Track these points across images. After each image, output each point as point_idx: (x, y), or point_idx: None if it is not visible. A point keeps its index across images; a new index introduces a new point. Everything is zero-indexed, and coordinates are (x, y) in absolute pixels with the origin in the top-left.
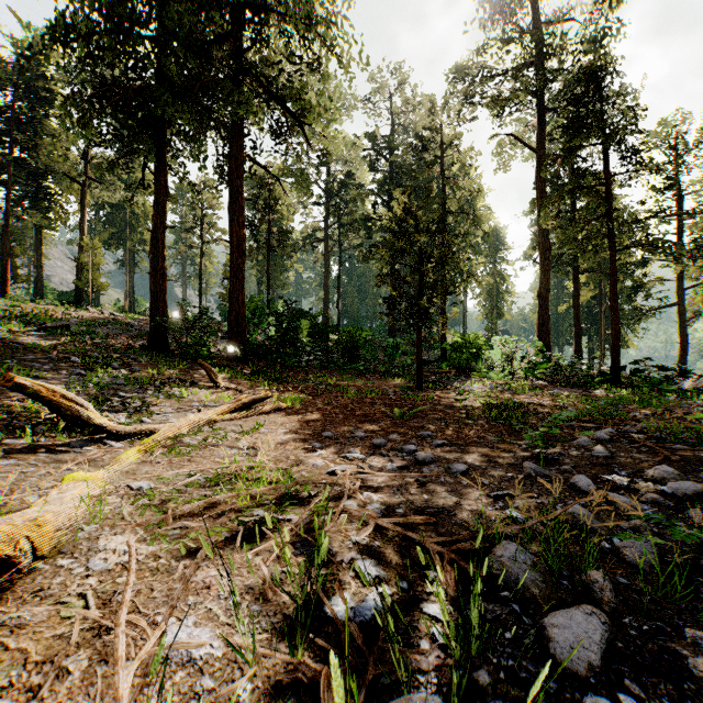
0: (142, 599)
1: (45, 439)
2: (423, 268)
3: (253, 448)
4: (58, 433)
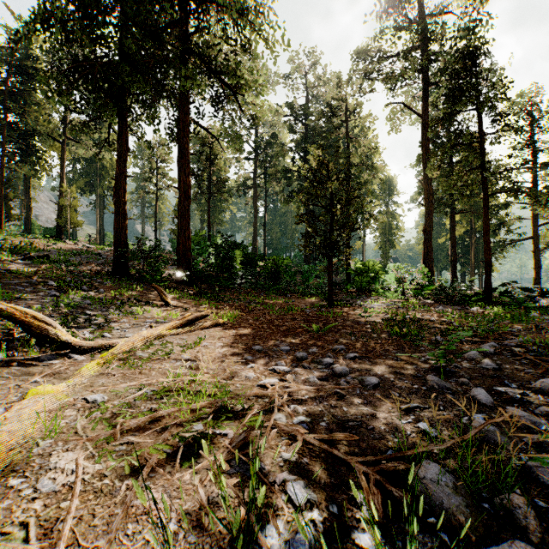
0: (82, 527)
1: (18, 354)
2: (333, 209)
3: (195, 361)
4: (31, 348)
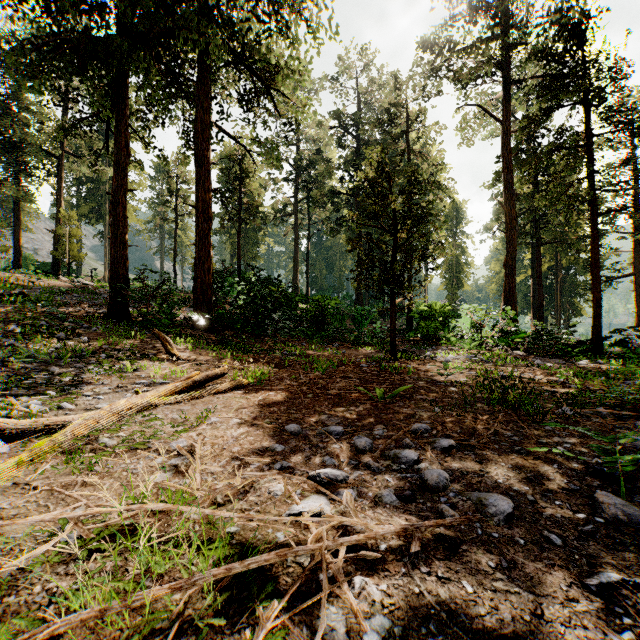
0: None
1: None
2: (397, 231)
3: (189, 453)
4: None
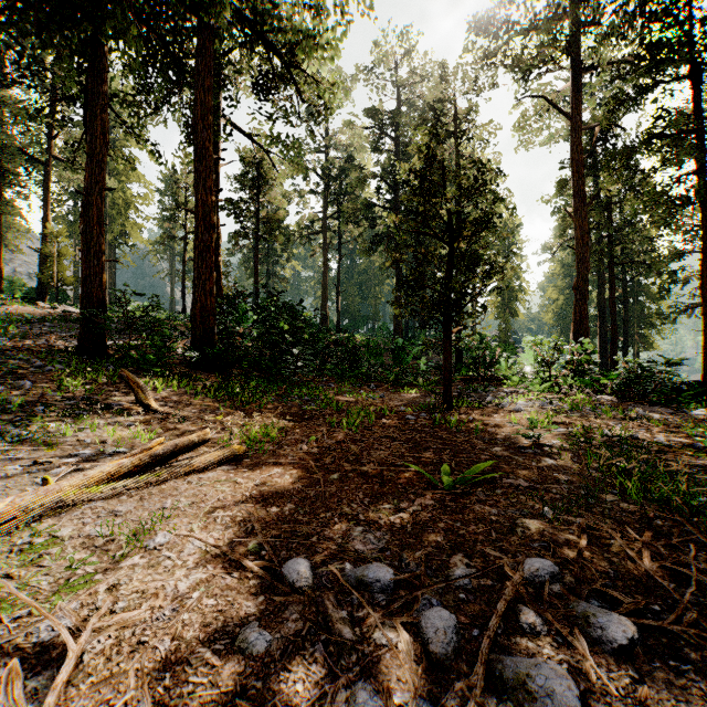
0: None
1: None
2: (454, 238)
3: (56, 663)
4: None
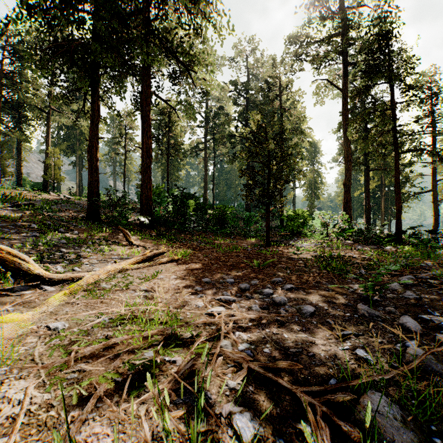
0: None
1: None
2: (270, 165)
3: (151, 291)
4: (7, 280)
